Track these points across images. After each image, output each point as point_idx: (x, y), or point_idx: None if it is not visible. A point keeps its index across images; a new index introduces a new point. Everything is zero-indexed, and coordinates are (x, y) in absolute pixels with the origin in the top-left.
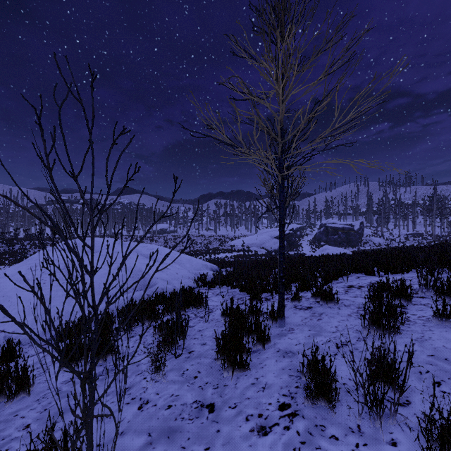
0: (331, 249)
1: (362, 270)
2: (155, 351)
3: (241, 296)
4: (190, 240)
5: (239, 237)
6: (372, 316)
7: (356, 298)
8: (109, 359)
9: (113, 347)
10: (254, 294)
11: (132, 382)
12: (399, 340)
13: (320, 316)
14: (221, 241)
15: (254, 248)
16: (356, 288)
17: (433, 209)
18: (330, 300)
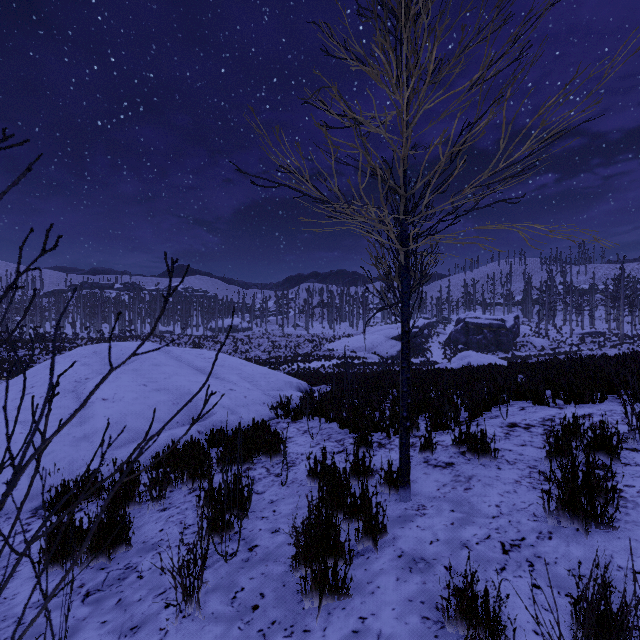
0: (474, 357)
1: (528, 395)
2: (195, 542)
3: (340, 436)
4: (271, 342)
5: (340, 338)
6: (563, 494)
7: (525, 448)
8: (119, 556)
9: (126, 534)
10: (360, 437)
11: (144, 613)
12: (616, 542)
13: (468, 481)
14: (315, 343)
15: (361, 353)
16: (523, 428)
17: (620, 298)
18: (483, 452)
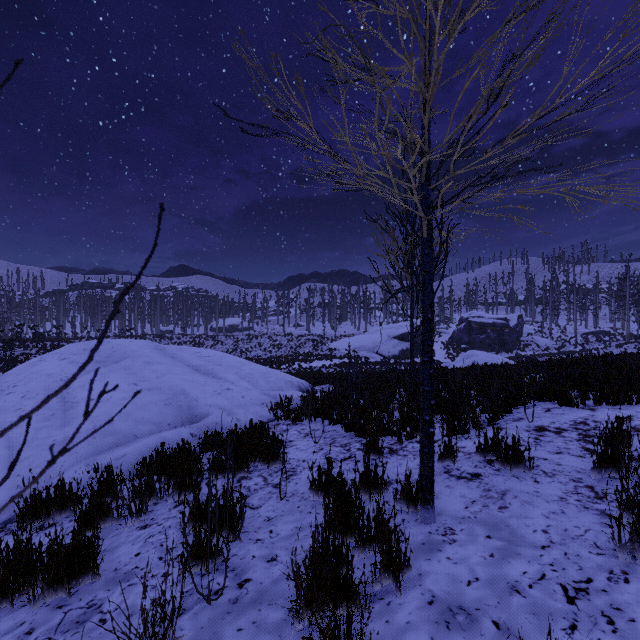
0: (480, 356)
1: (551, 395)
2: (175, 571)
3: (346, 440)
4: (271, 341)
5: (342, 337)
6: (639, 521)
7: (562, 456)
8: (83, 588)
9: (93, 562)
10: (369, 442)
11: None
12: None
13: (502, 498)
14: (316, 343)
15: (363, 353)
16: (553, 433)
17: (625, 296)
18: (515, 462)
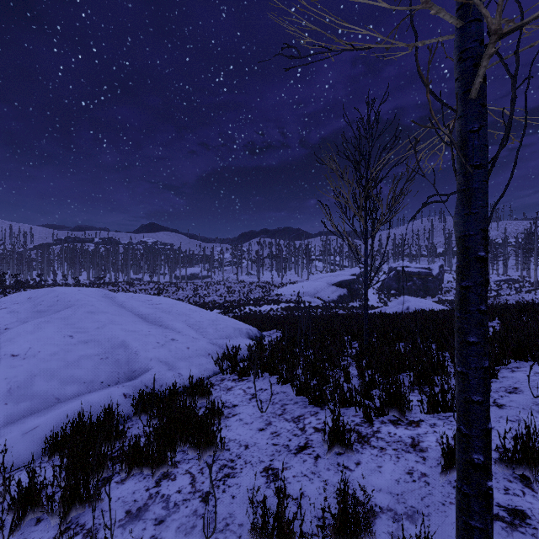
0: (413, 301)
1: (535, 355)
2: None
3: (298, 410)
4: (226, 288)
5: (287, 284)
6: None
7: None
8: None
9: None
10: (333, 431)
11: None
12: None
13: None
14: (265, 289)
15: (306, 298)
16: None
17: (533, 249)
18: None
